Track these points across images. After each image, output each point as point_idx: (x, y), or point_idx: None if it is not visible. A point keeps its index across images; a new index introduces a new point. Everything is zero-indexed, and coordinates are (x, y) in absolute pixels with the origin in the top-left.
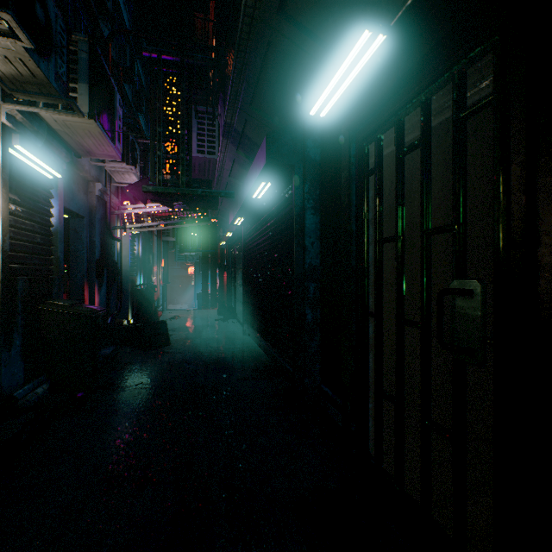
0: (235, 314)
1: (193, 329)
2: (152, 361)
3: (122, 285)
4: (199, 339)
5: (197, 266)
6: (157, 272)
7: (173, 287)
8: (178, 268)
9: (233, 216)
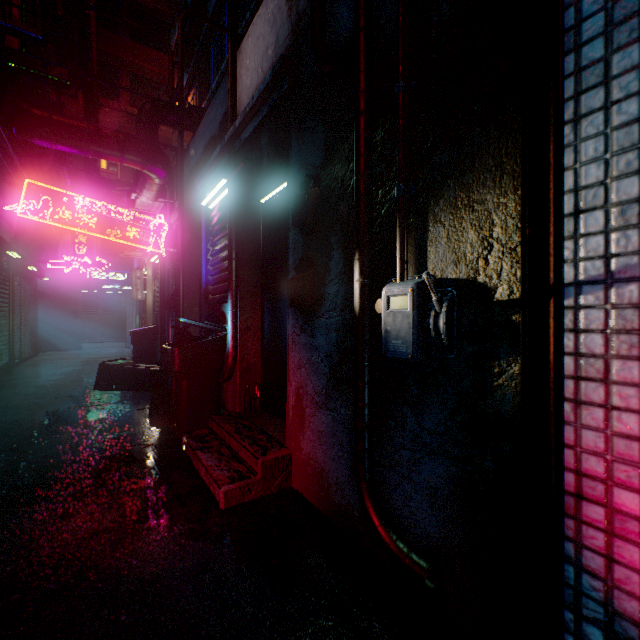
0: None
1: (51, 418)
2: None
3: None
4: (49, 399)
5: None
6: None
7: None
8: None
9: None
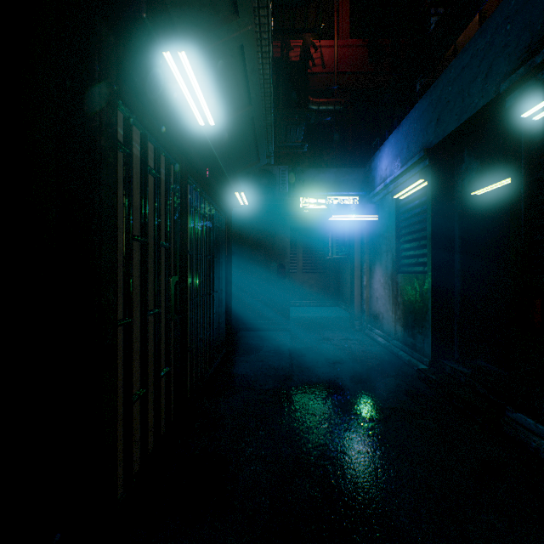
0: None
1: None
2: None
3: None
4: None
5: None
6: None
7: None
8: None
9: None
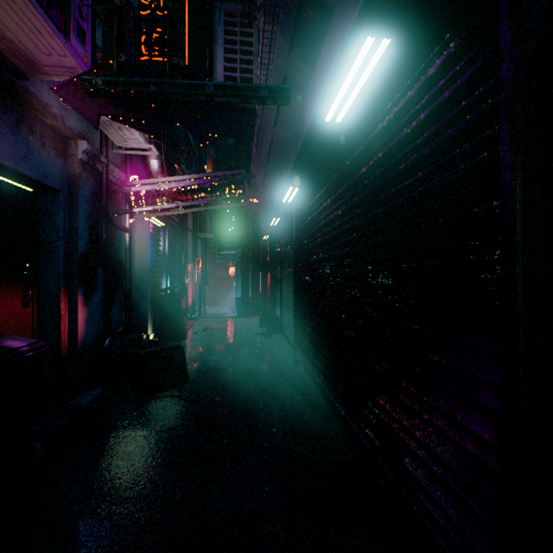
0: (281, 327)
1: (226, 349)
2: (147, 425)
3: (140, 289)
4: (231, 371)
5: (238, 267)
6: (192, 274)
7: (216, 288)
8: (221, 269)
9: (280, 187)
